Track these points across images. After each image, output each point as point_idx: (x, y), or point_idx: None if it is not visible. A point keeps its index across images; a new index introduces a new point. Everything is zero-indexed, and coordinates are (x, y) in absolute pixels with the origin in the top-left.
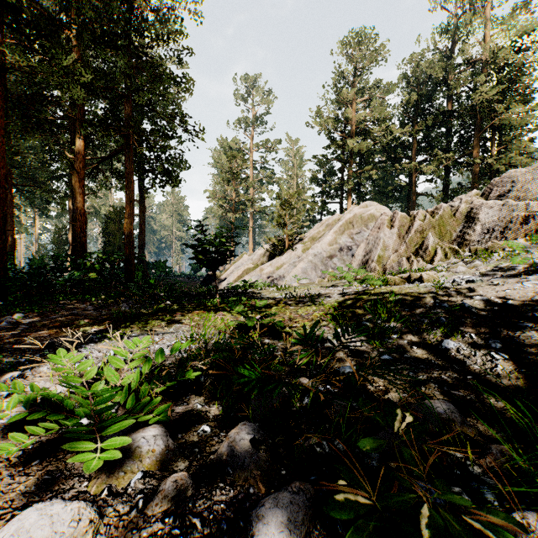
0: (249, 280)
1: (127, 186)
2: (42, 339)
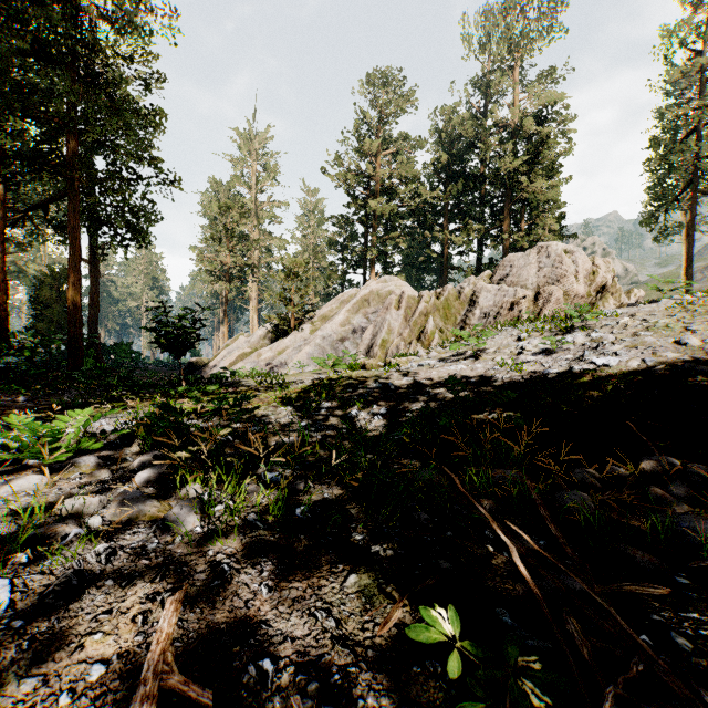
0: (241, 368)
1: (71, 244)
2: None
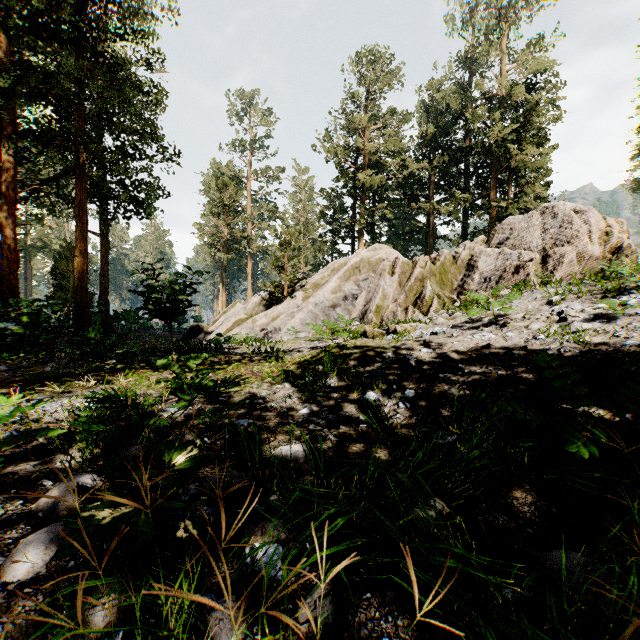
0: (237, 333)
1: (78, 216)
2: None
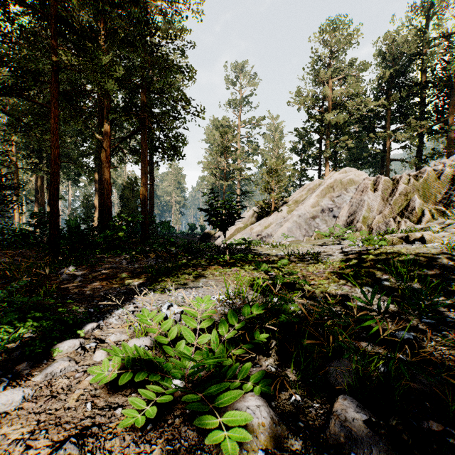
0: (241, 238)
1: (142, 160)
2: (98, 290)
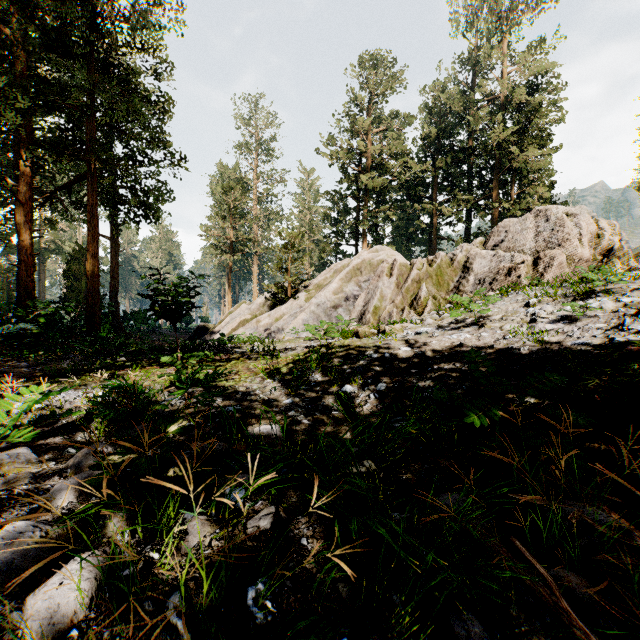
0: (241, 333)
1: (90, 221)
2: None
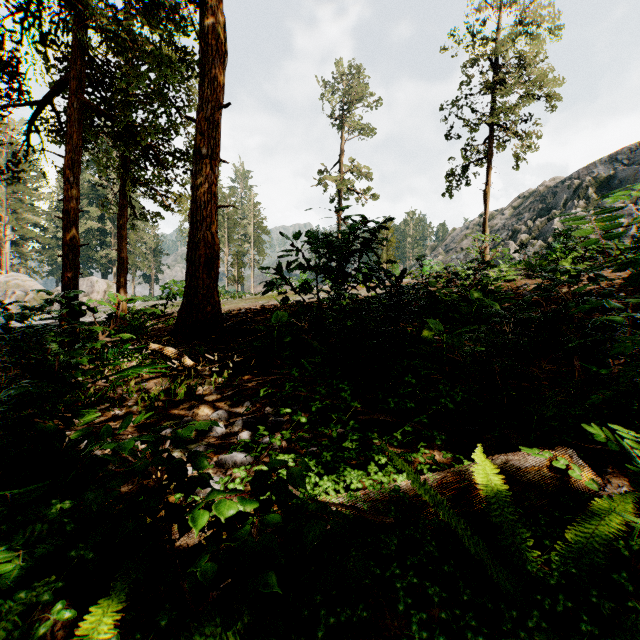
0: None
1: None
2: None
